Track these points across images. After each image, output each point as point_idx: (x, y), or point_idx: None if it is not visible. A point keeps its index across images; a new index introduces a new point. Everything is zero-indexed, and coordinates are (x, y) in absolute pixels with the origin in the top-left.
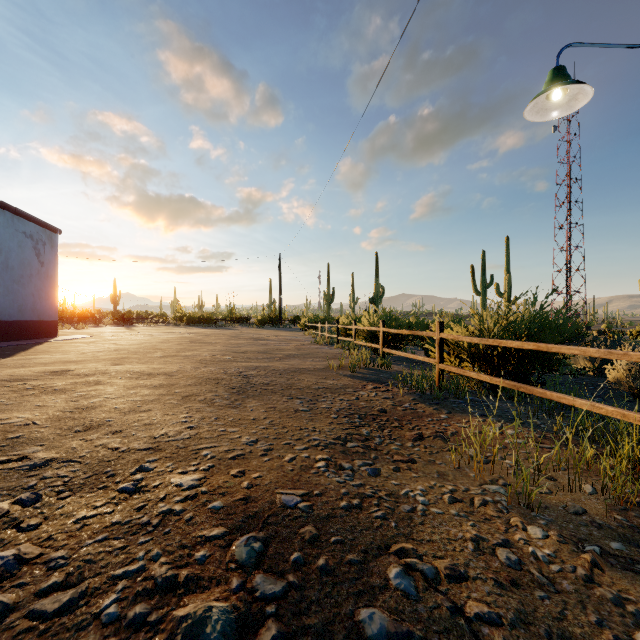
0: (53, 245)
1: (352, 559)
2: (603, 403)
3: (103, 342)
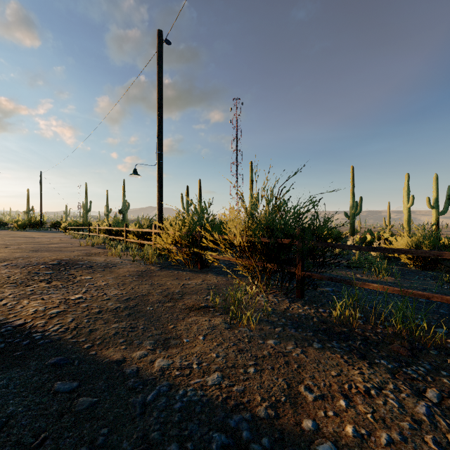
0: None
1: (79, 261)
2: None
3: None
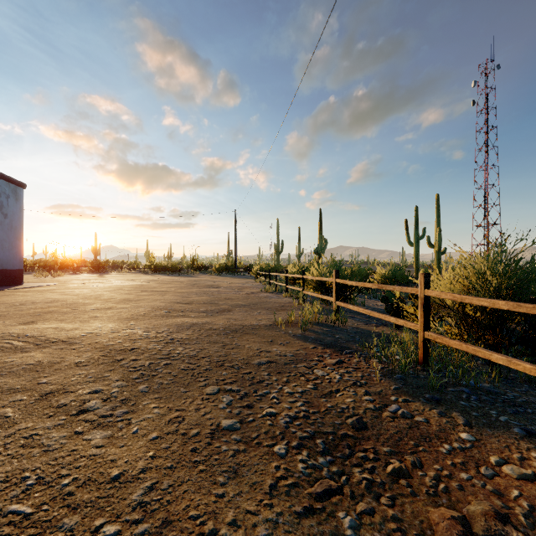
0: (18, 198)
1: None
2: None
3: (57, 290)
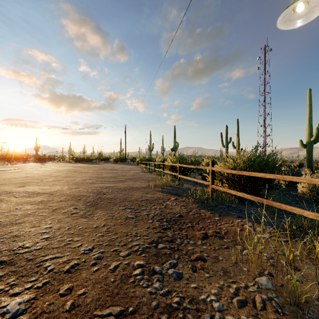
0: None
1: None
2: (298, 205)
3: (22, 172)
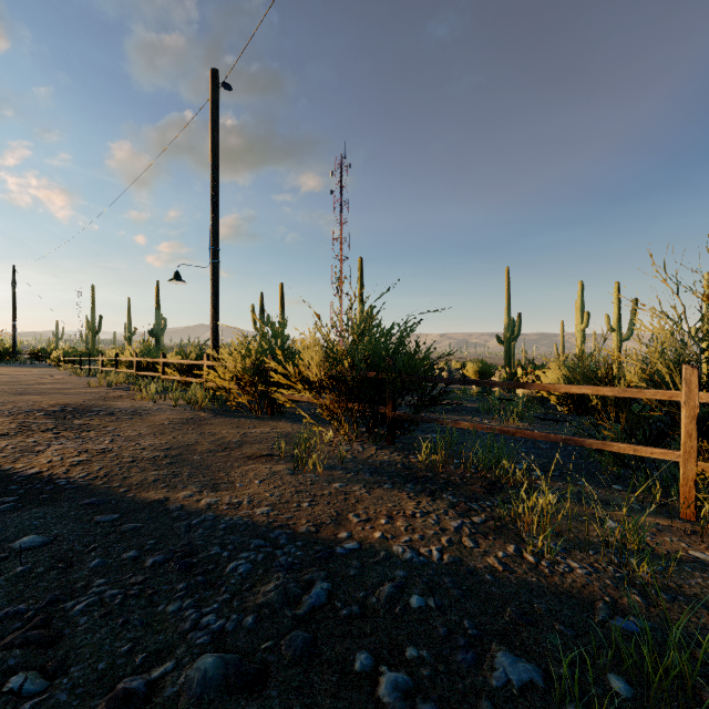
0: None
1: (92, 407)
2: None
3: None
